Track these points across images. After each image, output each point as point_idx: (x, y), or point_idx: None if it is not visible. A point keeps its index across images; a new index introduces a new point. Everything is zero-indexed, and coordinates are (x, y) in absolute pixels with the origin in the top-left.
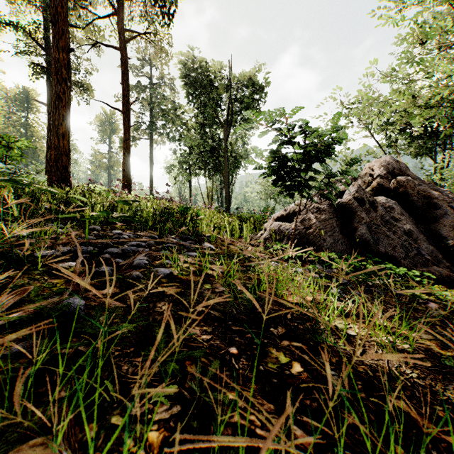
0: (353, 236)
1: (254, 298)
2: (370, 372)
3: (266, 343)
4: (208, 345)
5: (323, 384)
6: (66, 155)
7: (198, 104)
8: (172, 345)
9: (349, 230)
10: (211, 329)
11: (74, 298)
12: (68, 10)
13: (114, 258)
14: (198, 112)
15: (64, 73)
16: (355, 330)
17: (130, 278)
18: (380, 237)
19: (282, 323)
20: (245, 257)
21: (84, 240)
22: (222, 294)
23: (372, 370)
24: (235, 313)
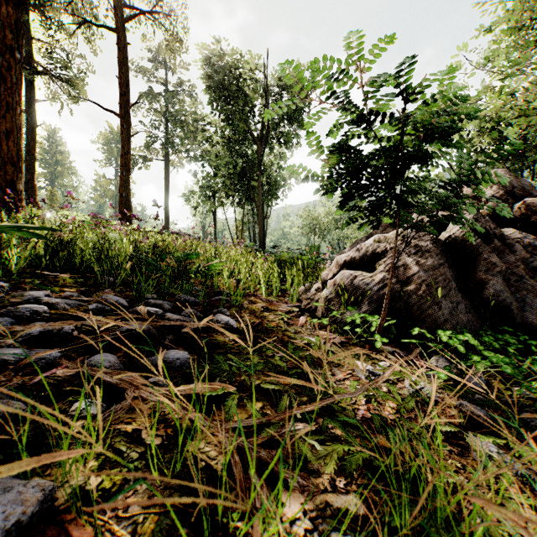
0: (477, 295)
1: None
2: None
3: None
4: None
5: None
6: (13, 164)
7: (225, 114)
8: None
9: (470, 285)
10: None
11: None
12: None
13: None
14: (225, 125)
15: (10, 38)
16: None
17: None
18: (523, 296)
19: None
20: (298, 345)
21: None
22: None
23: None
24: None
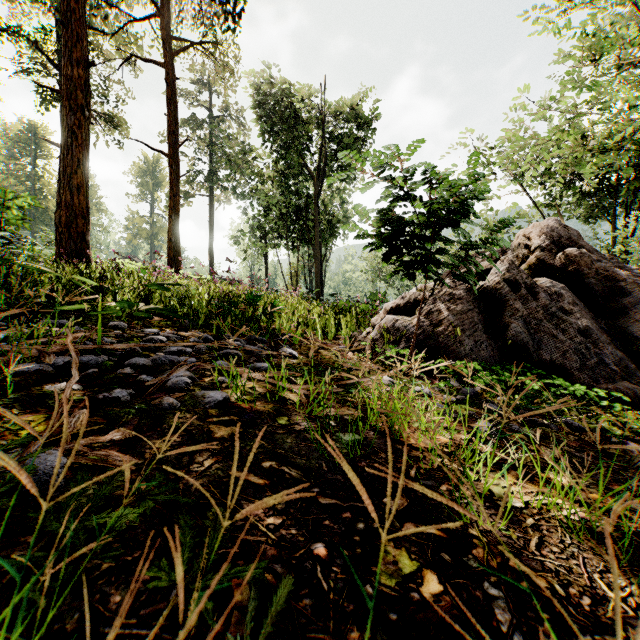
0: (503, 336)
1: (356, 443)
2: (559, 586)
3: (376, 530)
4: (277, 539)
5: (480, 621)
6: (83, 217)
7: (278, 146)
8: (206, 554)
9: (497, 328)
10: (282, 504)
11: (48, 453)
12: (90, 9)
13: (138, 374)
14: (278, 157)
15: (80, 97)
16: (521, 499)
17: (159, 408)
18: (543, 337)
19: (403, 488)
20: (344, 368)
21: (94, 346)
22: (305, 434)
23: (561, 583)
24: (326, 471)
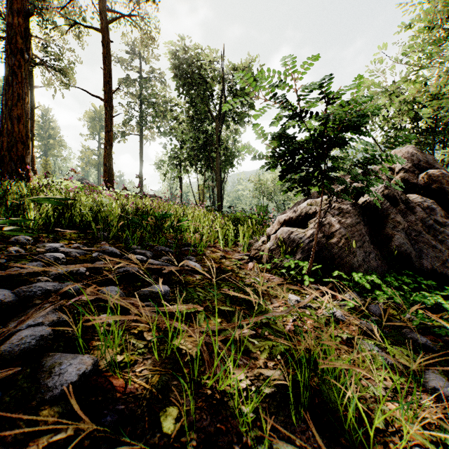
0: (386, 246)
1: None
2: None
3: None
4: None
5: None
6: (23, 143)
7: (189, 97)
8: None
9: (380, 239)
10: None
11: None
12: None
13: None
14: (189, 106)
15: (21, 42)
16: None
17: None
18: (421, 247)
19: None
20: (247, 283)
21: None
22: None
23: None
24: None
